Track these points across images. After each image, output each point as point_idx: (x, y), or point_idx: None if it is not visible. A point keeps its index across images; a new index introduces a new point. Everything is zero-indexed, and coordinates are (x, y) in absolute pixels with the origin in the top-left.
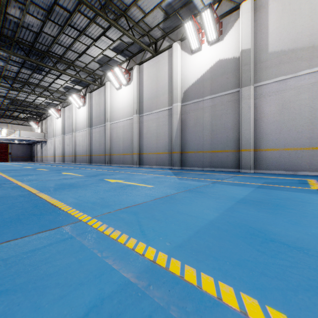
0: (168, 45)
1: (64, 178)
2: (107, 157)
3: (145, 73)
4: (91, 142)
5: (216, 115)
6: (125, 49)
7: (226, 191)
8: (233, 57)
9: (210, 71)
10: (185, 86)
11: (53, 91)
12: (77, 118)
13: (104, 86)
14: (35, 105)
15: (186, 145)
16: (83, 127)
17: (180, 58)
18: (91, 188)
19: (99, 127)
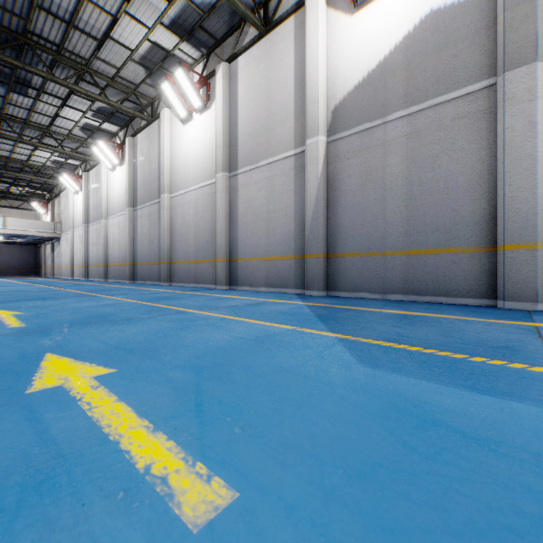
0: (294, 4)
1: None
2: (163, 267)
3: (243, 79)
4: (135, 238)
5: (421, 158)
6: (198, 27)
7: None
8: None
9: (406, 45)
10: (336, 95)
11: (61, 136)
12: (109, 189)
13: (158, 119)
14: (35, 168)
15: (338, 237)
16: (121, 208)
17: (325, 27)
18: None
19: (148, 206)
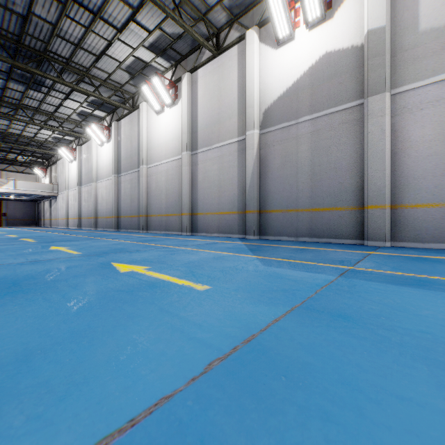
0: (237, 37)
1: (35, 259)
2: (141, 219)
3: (201, 85)
4: (119, 197)
5: (320, 148)
6: (169, 48)
7: (409, 311)
8: (351, 47)
9: (310, 73)
10: (265, 102)
11: (62, 120)
12: (98, 160)
13: (137, 109)
14: (38, 142)
15: (267, 199)
16: (108, 175)
17: (258, 55)
18: (53, 294)
19: (130, 173)
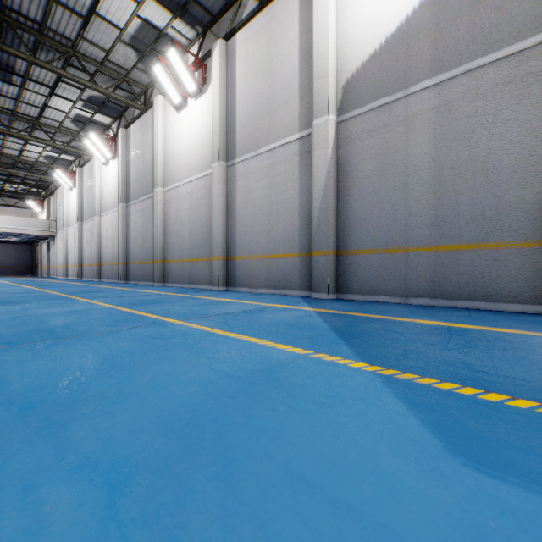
0: None
1: None
2: (156, 266)
3: (241, 57)
4: (128, 235)
5: (453, 135)
6: (192, 1)
7: None
8: None
9: (433, 2)
10: (347, 67)
11: (52, 129)
12: (103, 185)
13: (151, 108)
14: (28, 164)
15: (350, 232)
16: (114, 204)
17: None
18: None
19: (142, 201)
